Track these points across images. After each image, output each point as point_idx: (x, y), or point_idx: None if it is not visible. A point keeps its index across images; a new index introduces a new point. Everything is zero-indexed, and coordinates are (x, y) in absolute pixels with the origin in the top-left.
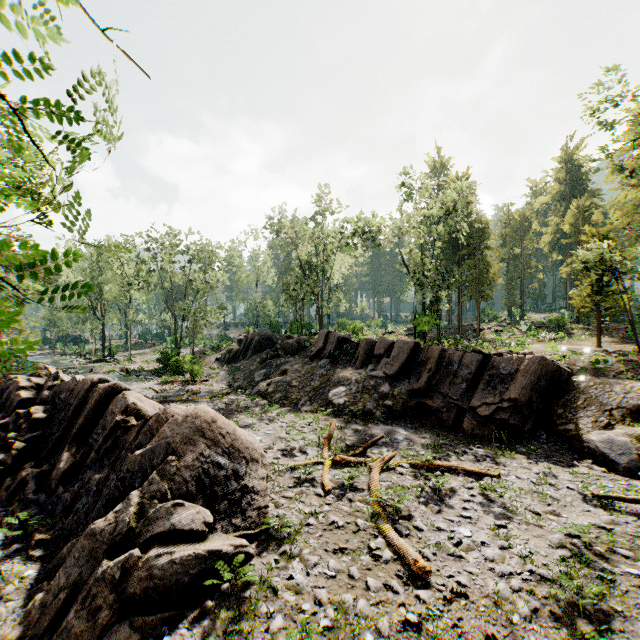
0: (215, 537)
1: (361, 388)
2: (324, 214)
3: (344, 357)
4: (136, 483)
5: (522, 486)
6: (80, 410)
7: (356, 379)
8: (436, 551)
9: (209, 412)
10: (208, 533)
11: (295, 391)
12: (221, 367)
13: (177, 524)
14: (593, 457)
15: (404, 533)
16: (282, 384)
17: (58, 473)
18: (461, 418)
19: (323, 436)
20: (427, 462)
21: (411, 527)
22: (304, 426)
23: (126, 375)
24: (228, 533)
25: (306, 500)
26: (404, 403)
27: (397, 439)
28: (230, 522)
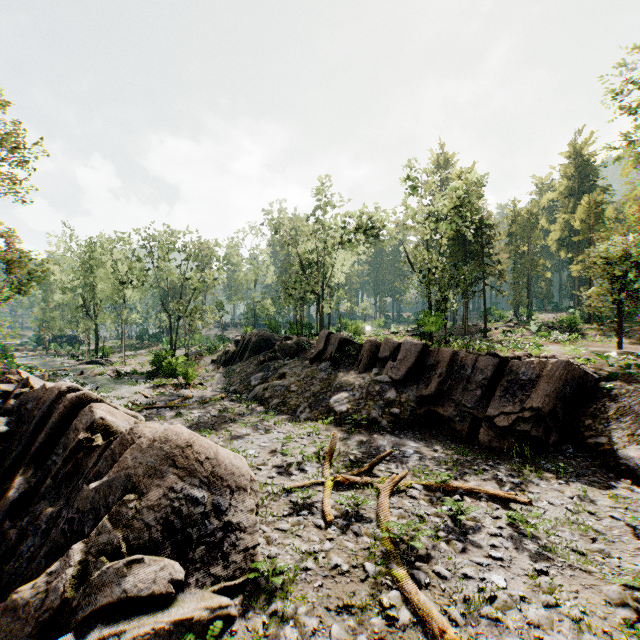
0: (186, 596)
1: (365, 394)
2: (325, 209)
3: (346, 360)
4: (86, 528)
5: (557, 514)
6: (44, 424)
7: (359, 384)
8: (465, 609)
9: (183, 434)
10: (178, 590)
11: (294, 396)
12: (217, 369)
13: (131, 589)
14: (631, 476)
15: (423, 582)
16: (280, 389)
17: (7, 503)
18: (476, 428)
19: (324, 449)
20: (443, 483)
21: (431, 573)
22: (303, 437)
23: (117, 378)
24: (205, 587)
25: (303, 534)
26: (412, 411)
27: (406, 453)
28: (208, 571)
